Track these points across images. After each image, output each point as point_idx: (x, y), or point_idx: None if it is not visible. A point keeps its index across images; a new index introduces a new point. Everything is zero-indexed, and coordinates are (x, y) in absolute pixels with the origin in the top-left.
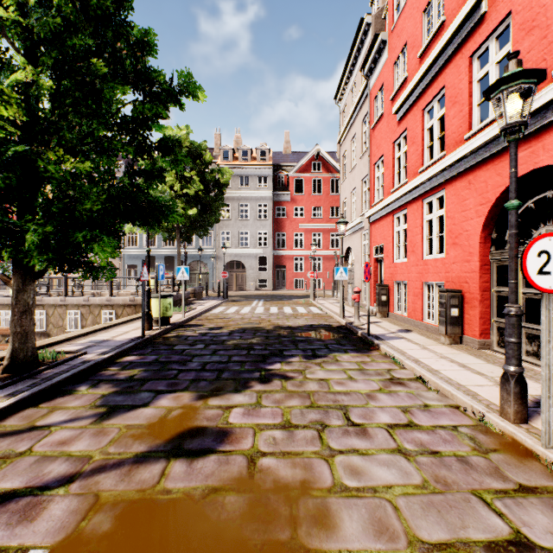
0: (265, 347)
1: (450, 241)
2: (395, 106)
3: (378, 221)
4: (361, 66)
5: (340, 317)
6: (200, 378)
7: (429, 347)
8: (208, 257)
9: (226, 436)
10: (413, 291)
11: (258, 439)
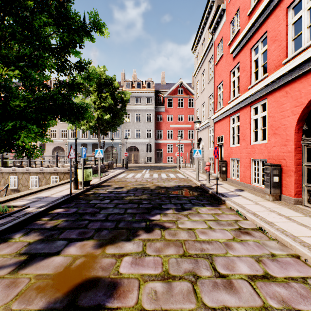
0: (150, 202)
1: (271, 132)
2: (231, 48)
3: (219, 121)
4: (209, 26)
5: (197, 180)
6: (102, 228)
7: (260, 203)
8: (117, 144)
9: (115, 289)
10: (244, 165)
11: (142, 293)
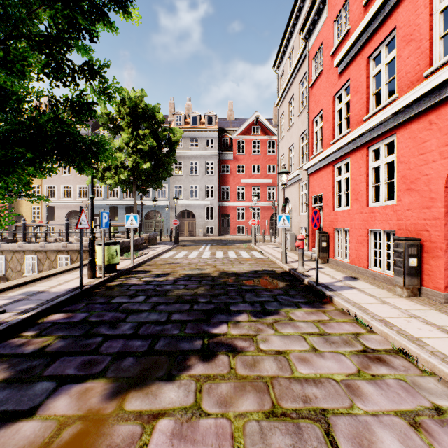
0: (210, 300)
1: (404, 187)
2: (337, 59)
3: (316, 172)
4: (300, 29)
5: (283, 263)
6: (126, 352)
7: (388, 301)
8: (163, 207)
9: None
10: (356, 238)
11: None
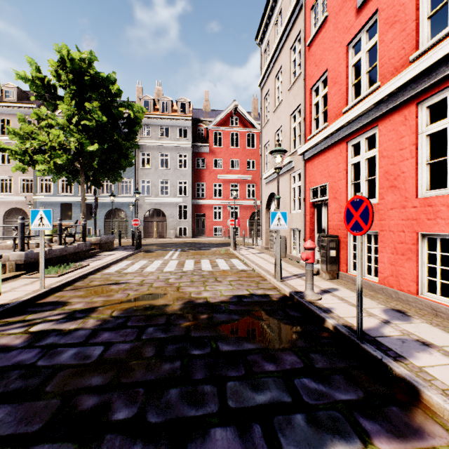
0: (140, 413)
1: None
2: None
3: (317, 156)
4: None
5: (278, 280)
6: None
7: None
8: (128, 205)
9: None
10: (393, 247)
11: None
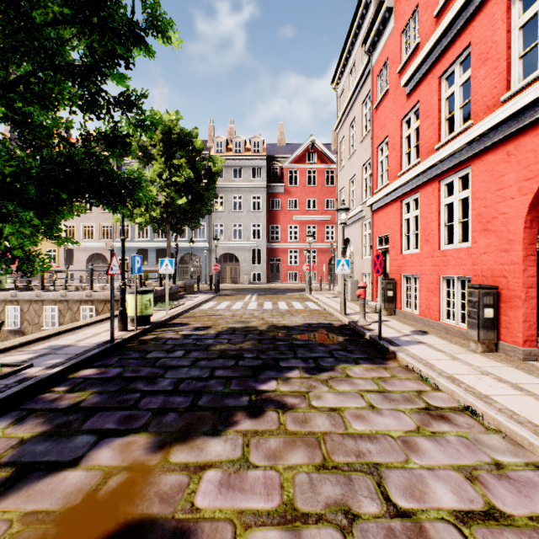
0: (257, 355)
1: (479, 227)
2: (404, 77)
3: (381, 209)
4: (363, 40)
5: (342, 315)
6: (167, 407)
7: (460, 357)
8: (201, 249)
9: None
10: (427, 286)
11: None
